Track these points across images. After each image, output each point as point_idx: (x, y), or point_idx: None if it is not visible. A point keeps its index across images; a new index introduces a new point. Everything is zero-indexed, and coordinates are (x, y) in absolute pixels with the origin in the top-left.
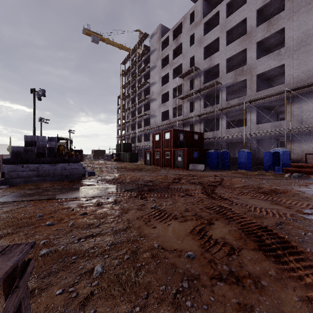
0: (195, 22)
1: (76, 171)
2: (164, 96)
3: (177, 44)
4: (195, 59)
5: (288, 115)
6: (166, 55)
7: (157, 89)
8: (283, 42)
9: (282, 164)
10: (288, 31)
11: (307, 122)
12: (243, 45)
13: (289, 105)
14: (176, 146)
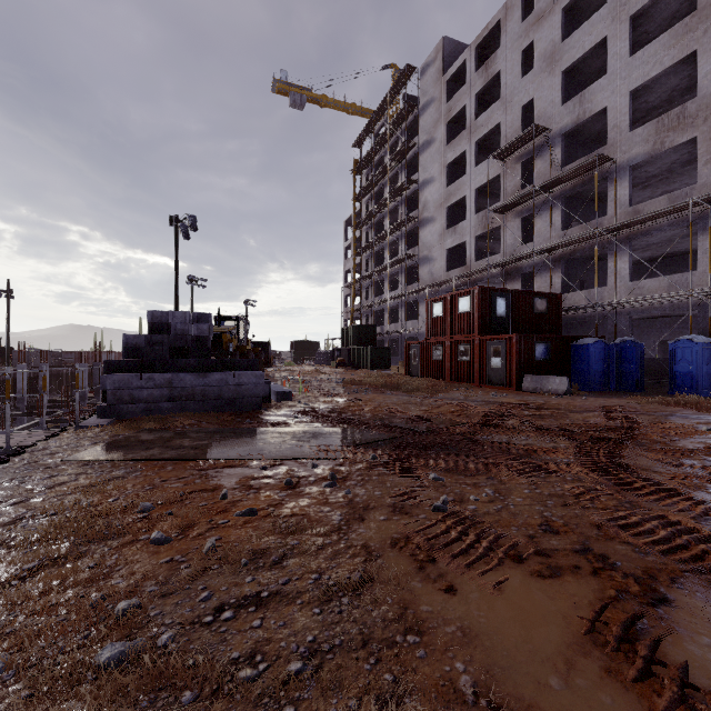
0: (538, 13)
1: (250, 391)
2: (454, 209)
3: (487, 77)
4: (538, 107)
5: None
6: (459, 110)
7: (437, 194)
8: None
9: None
10: None
11: None
12: (684, 43)
13: None
14: (488, 331)
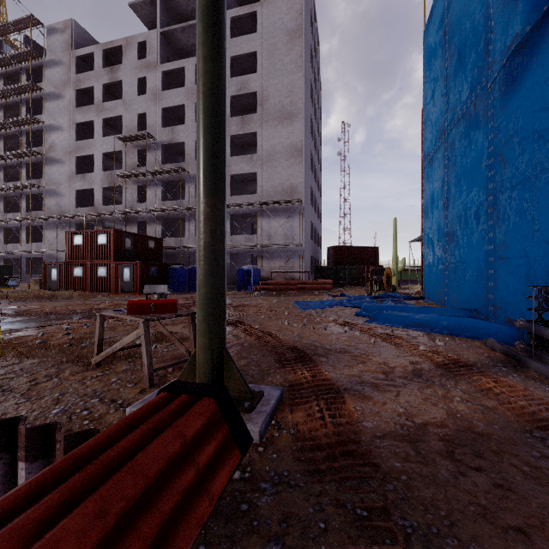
0: (148, 62)
1: None
2: (82, 159)
3: (112, 78)
4: (148, 120)
5: (259, 229)
6: (88, 86)
7: (66, 142)
8: (256, 144)
9: (253, 282)
10: (259, 138)
11: (274, 240)
12: None
13: (260, 219)
14: (120, 258)
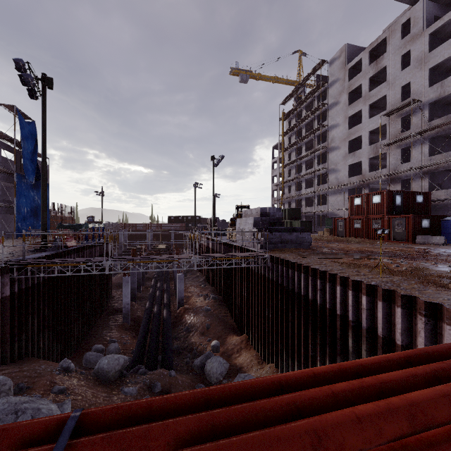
0: (412, 35)
1: (306, 240)
2: (352, 141)
3: (377, 69)
4: (412, 87)
5: None
6: (357, 86)
7: (341, 133)
8: None
9: None
10: None
11: None
12: None
13: None
14: (391, 213)
